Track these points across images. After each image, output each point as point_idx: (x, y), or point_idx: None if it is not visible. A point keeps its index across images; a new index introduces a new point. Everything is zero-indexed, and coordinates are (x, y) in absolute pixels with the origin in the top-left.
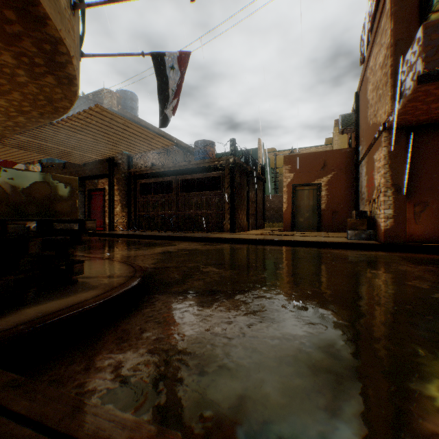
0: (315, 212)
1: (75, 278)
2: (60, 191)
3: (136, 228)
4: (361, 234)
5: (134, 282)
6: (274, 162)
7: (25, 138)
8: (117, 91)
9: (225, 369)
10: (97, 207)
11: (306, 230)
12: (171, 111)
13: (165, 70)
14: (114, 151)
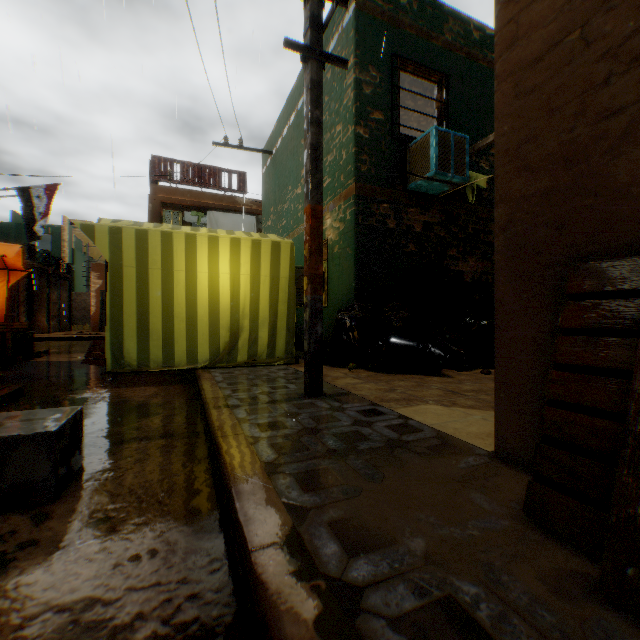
0: None
1: None
2: None
3: None
4: None
5: None
6: (91, 243)
7: None
8: None
9: (55, 352)
10: None
11: None
12: None
13: None
14: None
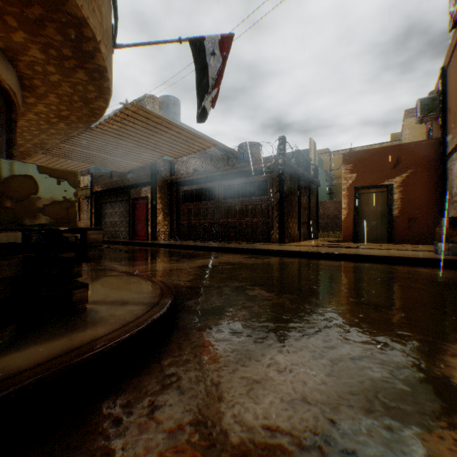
0: (384, 220)
1: (82, 306)
2: (50, 189)
3: (178, 237)
4: (456, 248)
5: (155, 315)
6: (327, 165)
7: (69, 147)
8: (160, 97)
9: None
10: (140, 216)
11: (373, 241)
12: (212, 104)
13: (205, 57)
14: (154, 156)
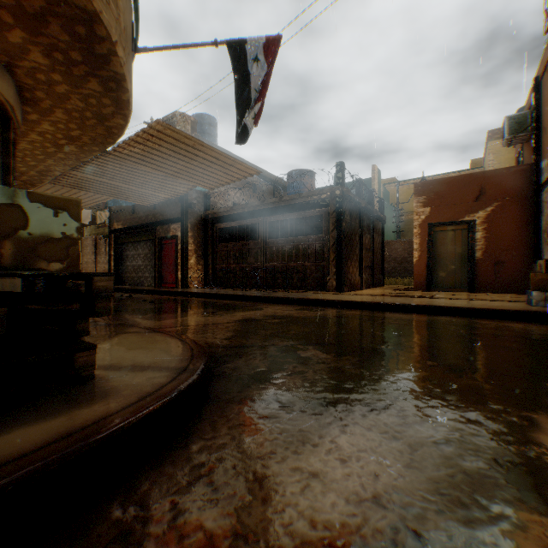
0: (464, 264)
1: (89, 372)
2: (45, 223)
3: (214, 284)
4: None
5: (182, 385)
6: (394, 197)
7: (82, 175)
8: (193, 116)
9: None
10: (168, 259)
11: (450, 289)
12: (255, 121)
13: (246, 64)
14: (185, 186)
